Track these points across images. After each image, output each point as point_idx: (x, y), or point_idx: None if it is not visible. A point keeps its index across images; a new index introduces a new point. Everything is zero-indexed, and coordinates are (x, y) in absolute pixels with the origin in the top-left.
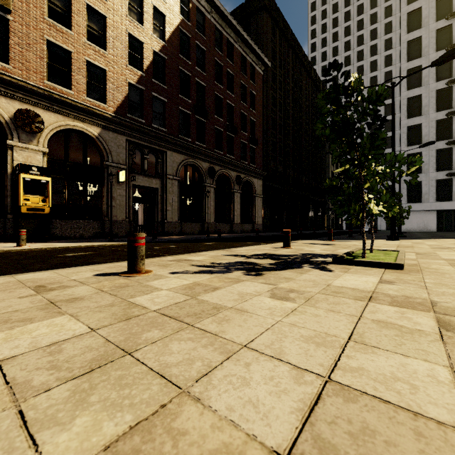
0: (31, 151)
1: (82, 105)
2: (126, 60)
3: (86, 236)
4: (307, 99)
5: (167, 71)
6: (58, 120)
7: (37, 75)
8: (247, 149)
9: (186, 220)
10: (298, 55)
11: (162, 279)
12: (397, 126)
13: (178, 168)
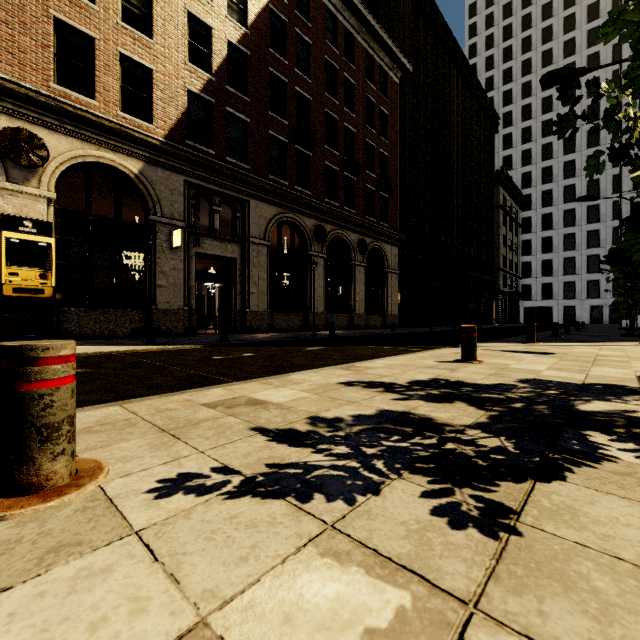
0: (28, 196)
1: (111, 124)
2: (185, 54)
3: (120, 334)
4: (466, 124)
5: (250, 74)
6: (73, 148)
7: (37, 73)
8: (374, 199)
9: (280, 309)
10: (454, 55)
11: (67, 565)
12: (607, 162)
13: (268, 228)
